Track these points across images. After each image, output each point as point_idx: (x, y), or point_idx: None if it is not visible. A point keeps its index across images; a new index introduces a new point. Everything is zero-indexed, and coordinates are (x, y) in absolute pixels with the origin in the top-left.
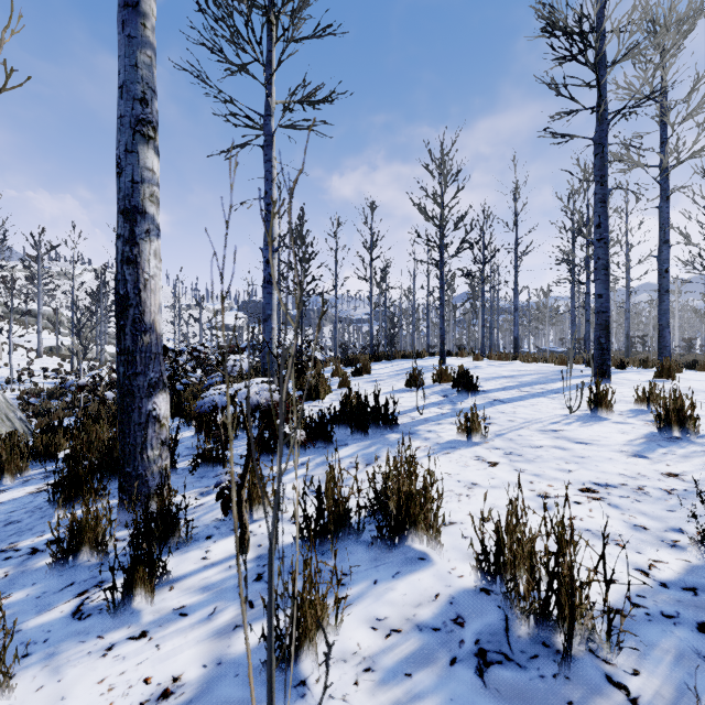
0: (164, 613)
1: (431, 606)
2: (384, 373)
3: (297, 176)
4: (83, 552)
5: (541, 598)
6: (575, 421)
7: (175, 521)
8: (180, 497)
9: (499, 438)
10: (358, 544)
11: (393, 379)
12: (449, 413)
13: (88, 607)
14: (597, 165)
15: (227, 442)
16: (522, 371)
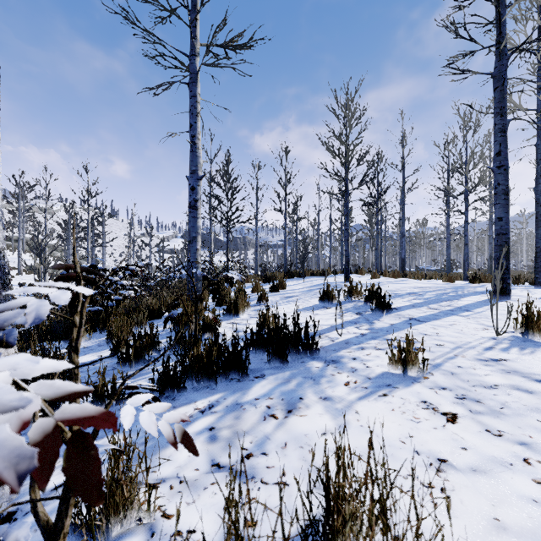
0: None
1: None
2: (298, 289)
3: None
4: None
5: None
6: (510, 346)
7: None
8: None
9: (438, 372)
10: None
11: (306, 295)
12: (369, 334)
13: None
14: (497, 98)
15: None
16: (422, 288)
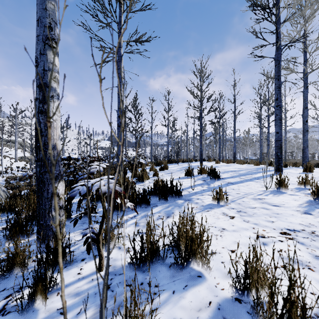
0: (51, 311)
1: (207, 311)
2: (174, 169)
3: (122, 33)
4: (13, 269)
5: (278, 314)
6: (269, 194)
7: (64, 252)
8: (71, 234)
9: (233, 203)
10: (163, 266)
11: (179, 172)
12: (207, 189)
13: (9, 306)
14: (276, 70)
15: (93, 208)
16: (239, 168)
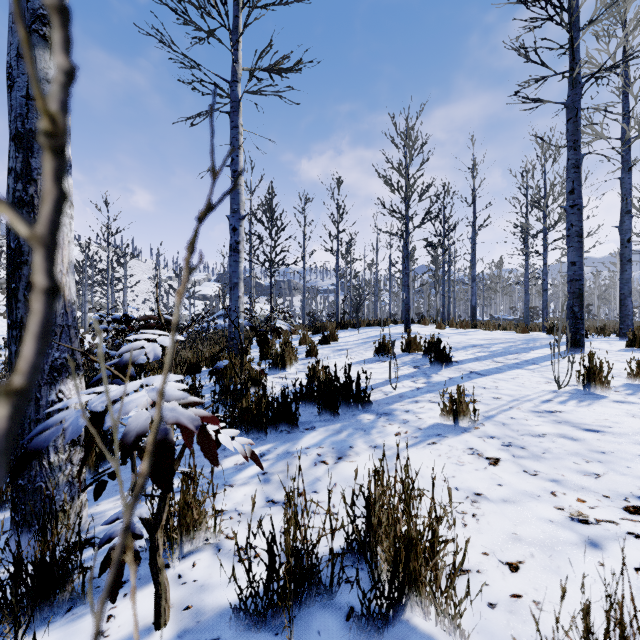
0: None
1: None
2: (351, 342)
3: None
4: None
5: None
6: (569, 399)
7: (66, 570)
8: (105, 504)
9: (490, 422)
10: (330, 613)
11: (361, 348)
12: (425, 388)
13: None
14: (570, 130)
15: None
16: (490, 340)
